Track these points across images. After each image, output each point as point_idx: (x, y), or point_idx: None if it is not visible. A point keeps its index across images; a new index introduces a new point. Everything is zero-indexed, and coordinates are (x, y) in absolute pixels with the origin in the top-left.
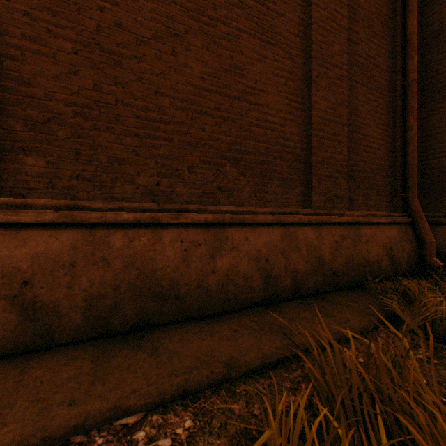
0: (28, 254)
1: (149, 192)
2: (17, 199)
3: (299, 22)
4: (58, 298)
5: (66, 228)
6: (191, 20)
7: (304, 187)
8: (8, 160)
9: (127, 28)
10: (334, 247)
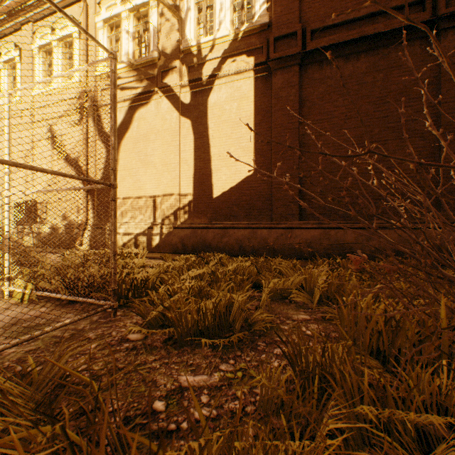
0: (309, 235)
1: (342, 217)
2: (306, 221)
3: (431, 116)
4: (316, 247)
5: (318, 229)
6: (360, 148)
7: (435, 207)
8: (303, 211)
9: (334, 162)
10: (454, 241)
